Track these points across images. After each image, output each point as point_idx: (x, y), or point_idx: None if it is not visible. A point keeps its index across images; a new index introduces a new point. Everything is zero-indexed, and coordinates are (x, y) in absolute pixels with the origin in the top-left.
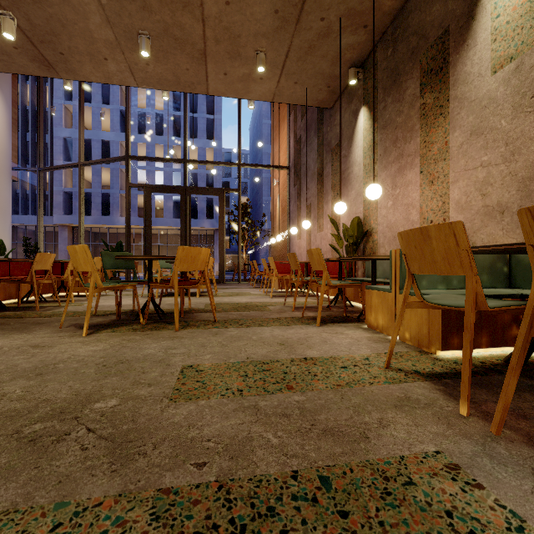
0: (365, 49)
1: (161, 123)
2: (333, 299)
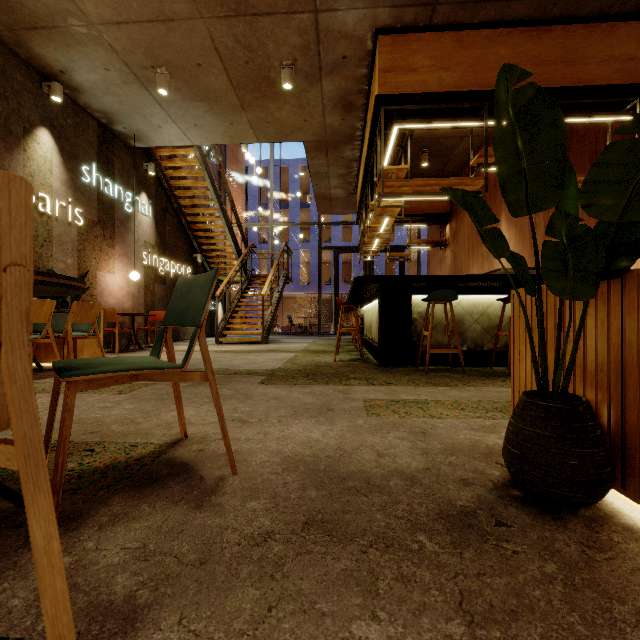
0: None
1: None
2: None
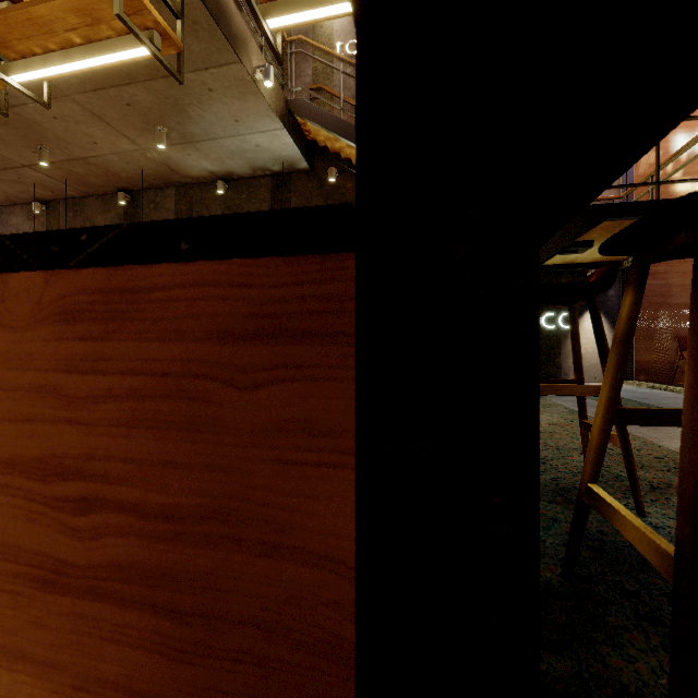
0: (50, 198)
1: None
2: None
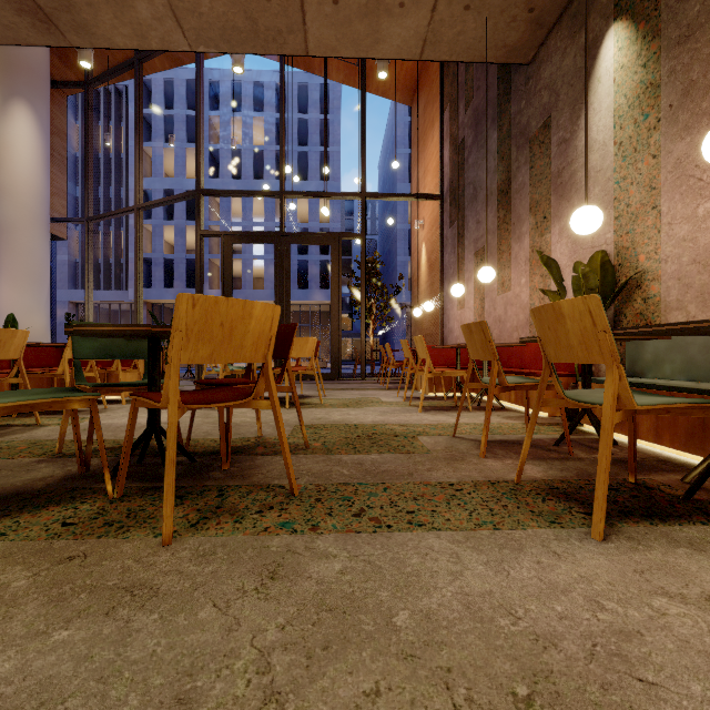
0: None
1: (261, 164)
2: (569, 428)
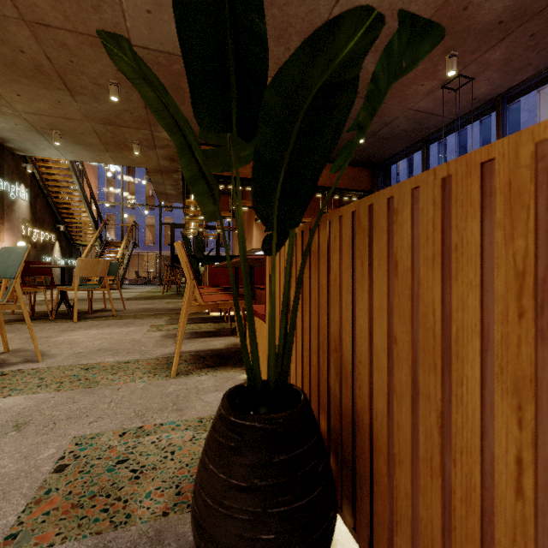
0: None
1: None
2: None
